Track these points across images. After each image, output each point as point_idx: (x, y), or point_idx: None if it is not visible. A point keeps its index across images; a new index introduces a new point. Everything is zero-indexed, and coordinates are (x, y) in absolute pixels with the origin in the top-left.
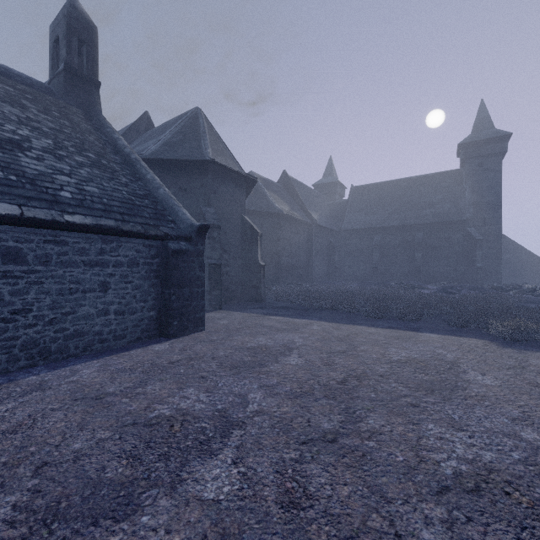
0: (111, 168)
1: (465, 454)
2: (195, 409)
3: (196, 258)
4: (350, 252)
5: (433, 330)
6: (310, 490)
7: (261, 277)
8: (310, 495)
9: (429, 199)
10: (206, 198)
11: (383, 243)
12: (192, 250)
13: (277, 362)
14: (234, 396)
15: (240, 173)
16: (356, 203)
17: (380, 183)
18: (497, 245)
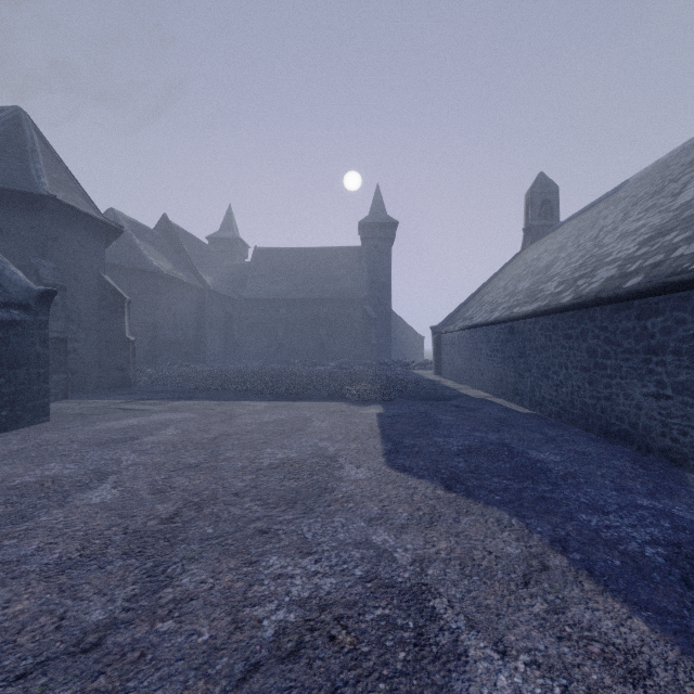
0: None
1: (281, 457)
2: (64, 473)
3: (36, 331)
4: (253, 326)
5: (309, 399)
6: (174, 486)
7: (131, 355)
8: (174, 487)
9: (333, 273)
10: (39, 246)
11: (289, 317)
12: (31, 321)
13: (151, 435)
14: (106, 460)
15: (96, 218)
16: (260, 268)
17: (286, 249)
18: (388, 324)
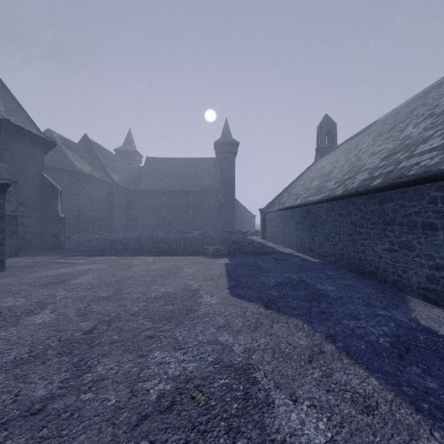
0: None
1: (163, 291)
2: (17, 304)
3: None
4: (145, 208)
5: (182, 255)
6: (92, 311)
7: (62, 227)
8: (92, 312)
9: (198, 174)
10: None
11: (169, 202)
12: None
13: (77, 279)
14: (45, 295)
15: (38, 135)
16: (150, 171)
17: (167, 158)
18: (233, 207)
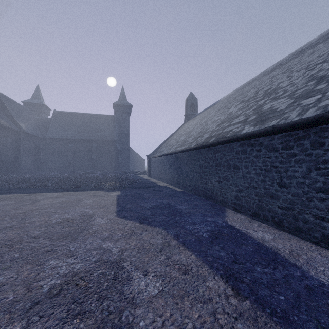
0: None
1: (63, 218)
2: None
3: None
4: (53, 153)
5: (83, 190)
6: None
7: None
8: None
9: (100, 127)
10: None
11: (75, 148)
12: None
13: None
14: None
15: None
16: (57, 122)
17: (73, 113)
18: (128, 153)
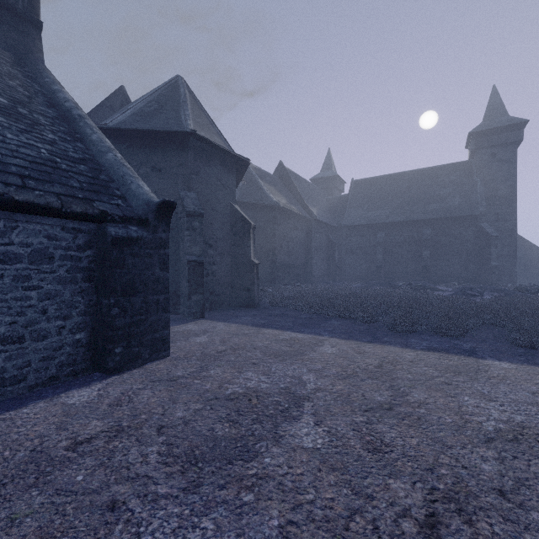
0: (33, 119)
1: None
2: None
3: (154, 251)
4: (351, 250)
5: (496, 354)
6: None
7: (255, 277)
8: None
9: (436, 193)
10: (185, 180)
11: (387, 240)
12: (148, 238)
13: (276, 441)
14: None
15: (228, 151)
16: (357, 198)
17: (382, 176)
18: (511, 243)
